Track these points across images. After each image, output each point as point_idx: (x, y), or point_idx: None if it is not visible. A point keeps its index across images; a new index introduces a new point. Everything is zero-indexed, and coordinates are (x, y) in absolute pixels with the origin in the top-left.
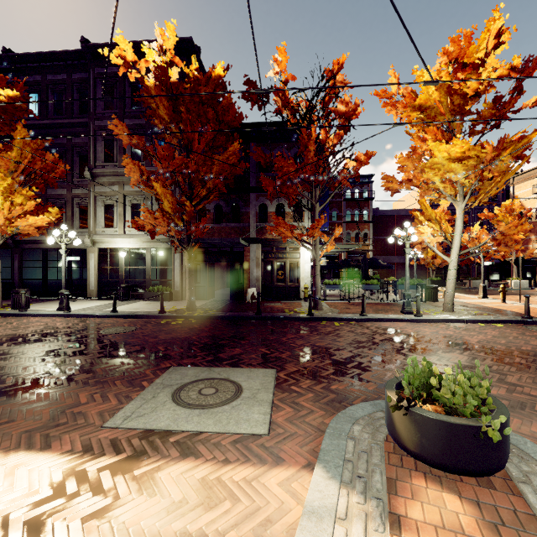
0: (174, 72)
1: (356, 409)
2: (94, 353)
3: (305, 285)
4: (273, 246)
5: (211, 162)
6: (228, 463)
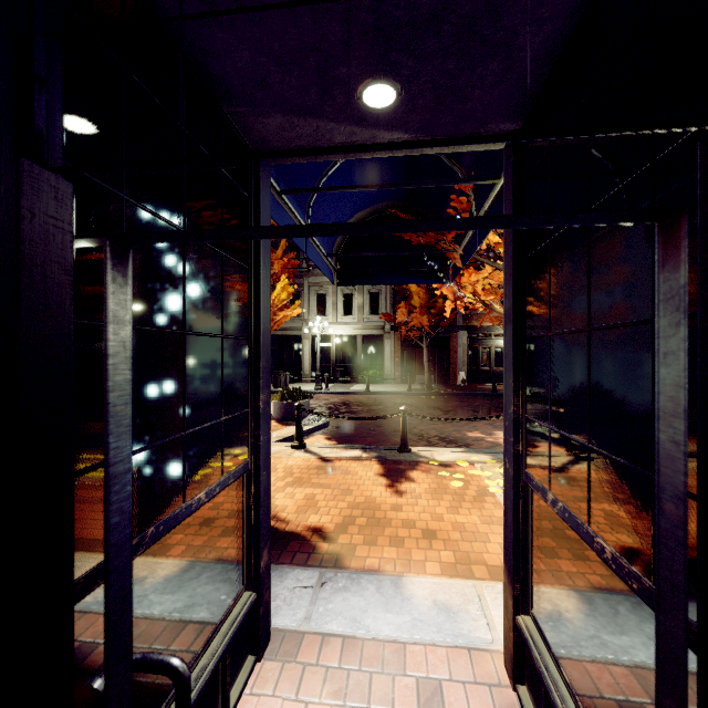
0: None
1: None
2: (431, 410)
3: None
4: (479, 332)
5: None
6: None
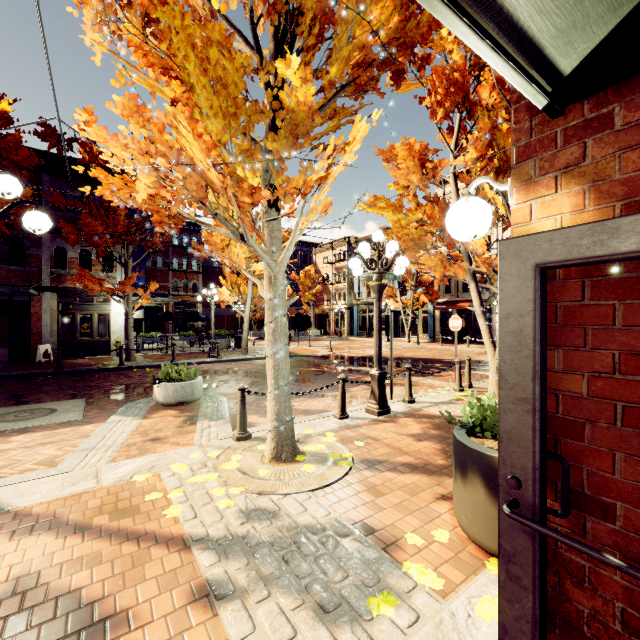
0: None
1: (142, 400)
2: None
3: (118, 339)
4: (76, 296)
5: None
6: (58, 429)
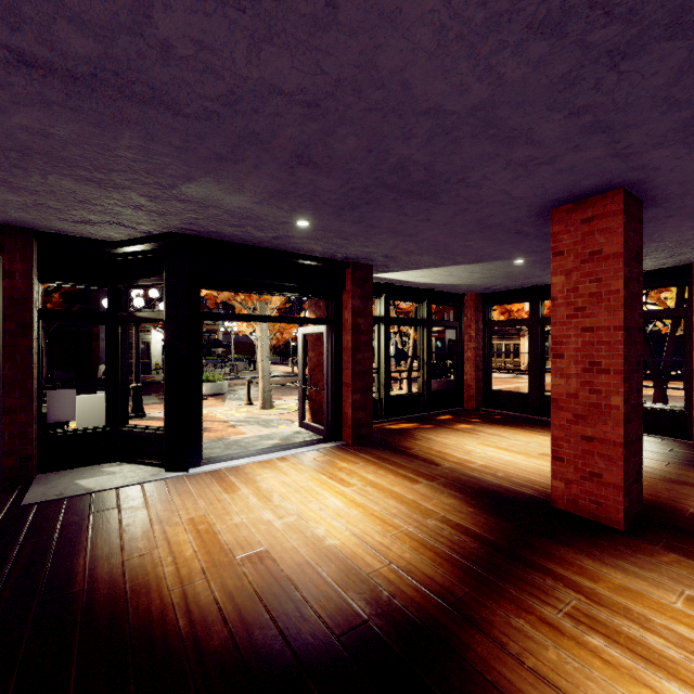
0: None
1: None
2: None
3: (158, 361)
4: None
5: None
6: (150, 405)
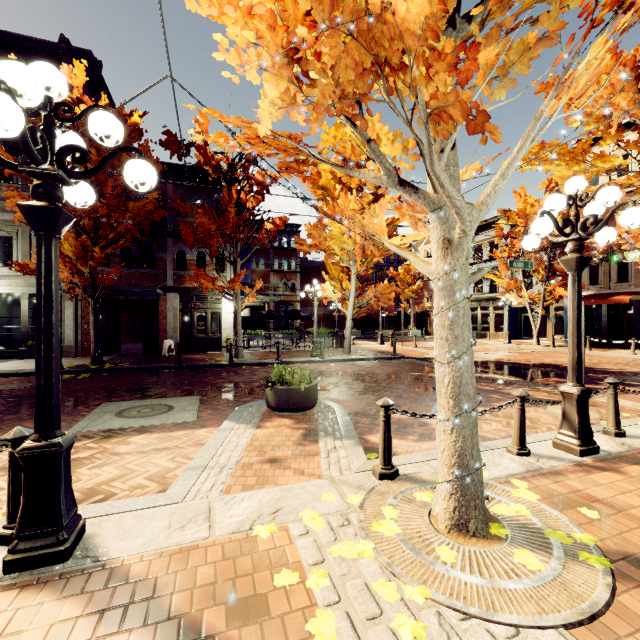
0: (80, 108)
1: (253, 403)
2: (2, 404)
3: (228, 336)
4: (194, 295)
5: (125, 207)
6: (173, 431)
